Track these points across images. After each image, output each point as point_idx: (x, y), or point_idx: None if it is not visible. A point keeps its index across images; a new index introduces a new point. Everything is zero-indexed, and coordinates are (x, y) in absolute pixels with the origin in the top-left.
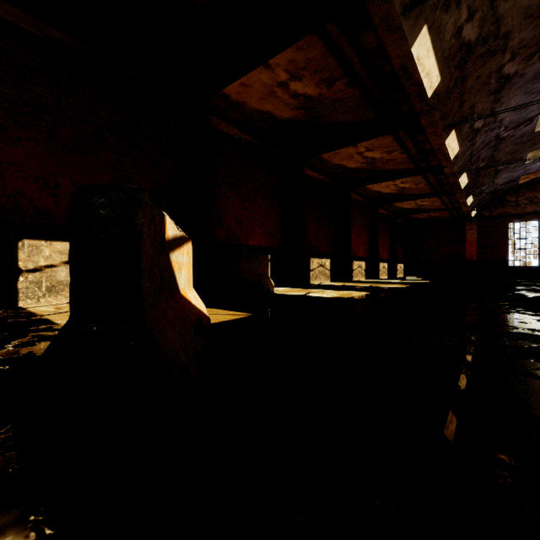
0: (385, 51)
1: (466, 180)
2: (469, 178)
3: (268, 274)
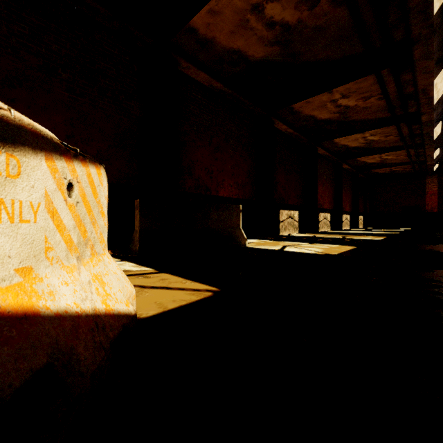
0: None
1: (439, 130)
2: (442, 128)
3: (240, 226)
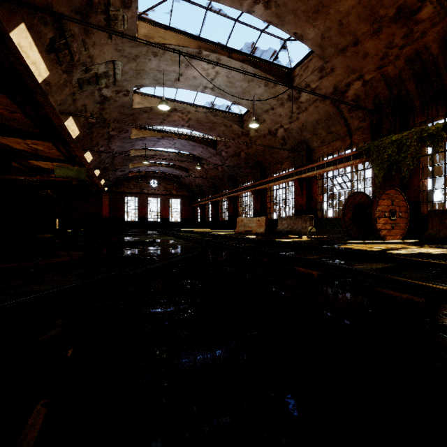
0: (51, 118)
1: (99, 172)
2: (101, 171)
3: None
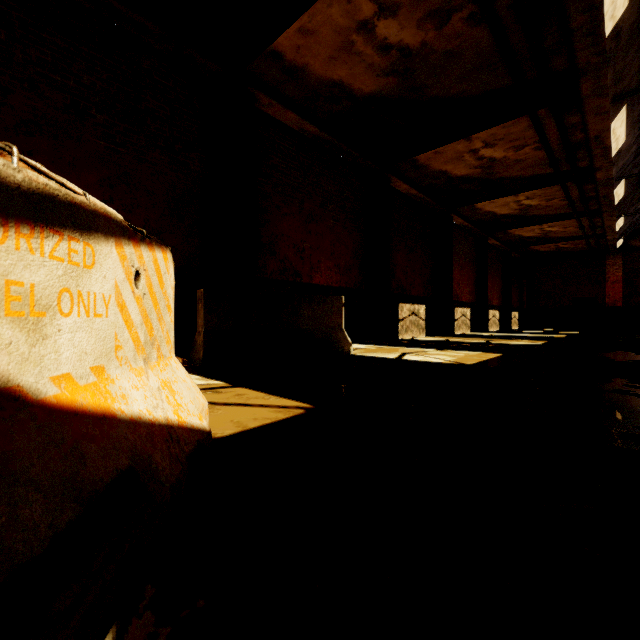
0: None
1: (622, 191)
2: (626, 189)
3: (342, 326)
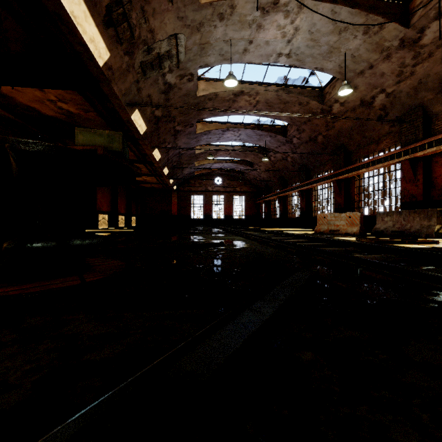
0: (118, 113)
1: (167, 170)
2: (169, 170)
3: None
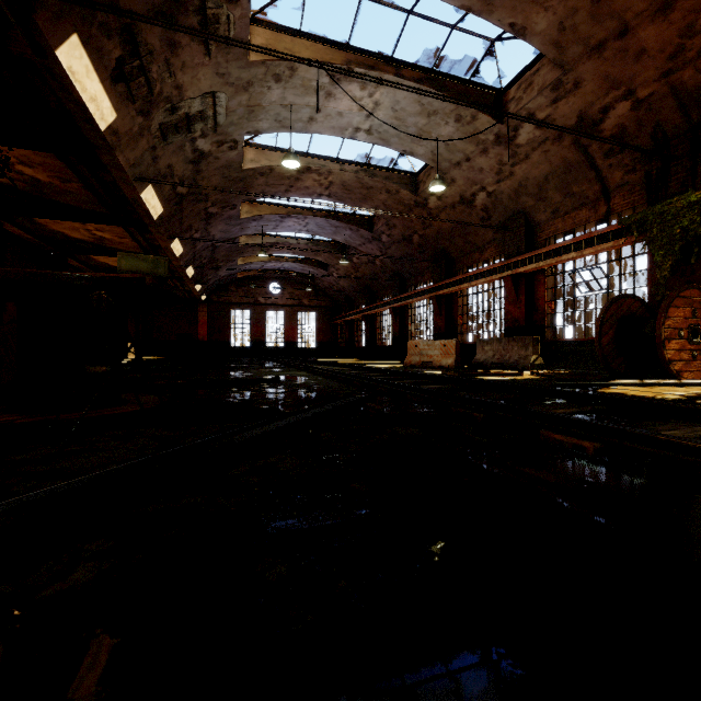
0: (121, 188)
1: (193, 271)
2: (196, 270)
3: None
